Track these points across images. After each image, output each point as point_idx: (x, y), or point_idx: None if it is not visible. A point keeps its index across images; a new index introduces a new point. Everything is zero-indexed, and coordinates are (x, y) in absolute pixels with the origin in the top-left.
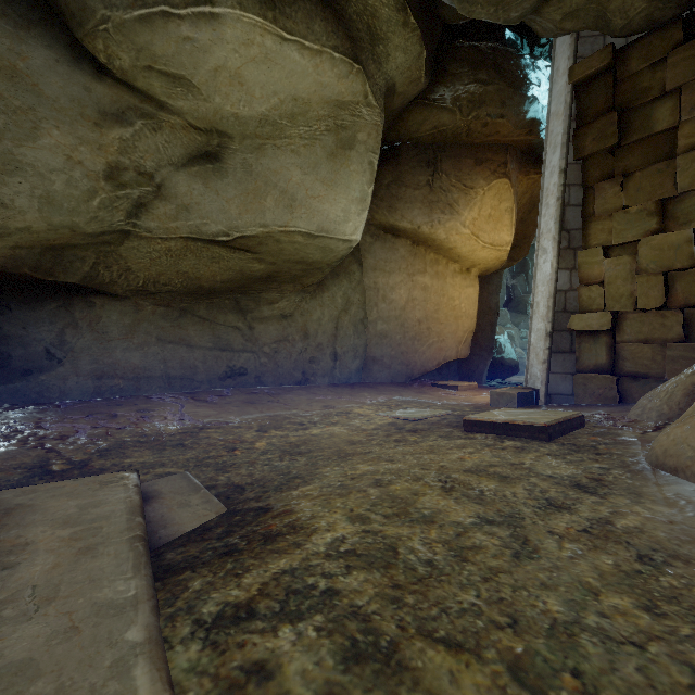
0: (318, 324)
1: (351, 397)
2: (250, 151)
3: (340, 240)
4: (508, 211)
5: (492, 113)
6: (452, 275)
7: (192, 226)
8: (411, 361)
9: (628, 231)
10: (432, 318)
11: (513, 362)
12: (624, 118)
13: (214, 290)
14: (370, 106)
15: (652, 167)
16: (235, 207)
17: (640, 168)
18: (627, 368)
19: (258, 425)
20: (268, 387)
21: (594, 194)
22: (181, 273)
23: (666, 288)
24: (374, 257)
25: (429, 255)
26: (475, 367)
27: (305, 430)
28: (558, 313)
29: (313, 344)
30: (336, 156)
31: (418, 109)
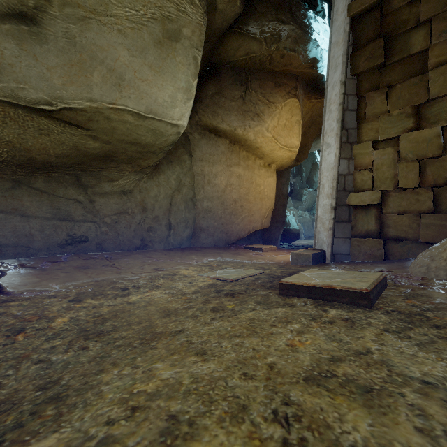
0: (155, 200)
1: (180, 260)
2: (72, 21)
3: (168, 124)
4: (297, 123)
5: (288, 47)
6: (258, 168)
7: (6, 89)
8: (229, 230)
9: (391, 129)
10: (244, 199)
11: (296, 231)
12: (388, 44)
13: (50, 164)
14: (194, 5)
15: (409, 80)
16: (57, 77)
17: (400, 81)
18: (390, 233)
19: (78, 292)
20: (109, 252)
21: (365, 102)
22: (4, 141)
23: (420, 172)
24: (201, 151)
25: (242, 152)
26: (273, 235)
27: (125, 297)
28: (340, 192)
29: (150, 216)
30: (162, 45)
31: (234, 36)
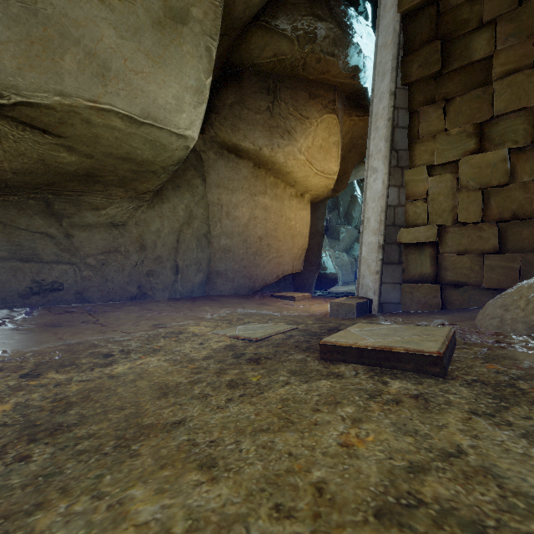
0: (157, 235)
1: (190, 312)
2: None
3: (172, 134)
4: (336, 144)
5: (325, 50)
6: (289, 198)
7: None
8: (253, 274)
9: (449, 152)
10: (272, 236)
11: (333, 275)
12: (446, 48)
13: (5, 183)
14: None
15: (470, 93)
16: (9, 57)
17: (460, 94)
18: (448, 277)
19: (37, 362)
20: (94, 303)
21: (419, 118)
22: None
23: (483, 203)
24: (217, 174)
25: (269, 178)
26: (306, 280)
27: (106, 367)
28: (389, 227)
29: (151, 257)
30: (164, 27)
31: (260, 31)
